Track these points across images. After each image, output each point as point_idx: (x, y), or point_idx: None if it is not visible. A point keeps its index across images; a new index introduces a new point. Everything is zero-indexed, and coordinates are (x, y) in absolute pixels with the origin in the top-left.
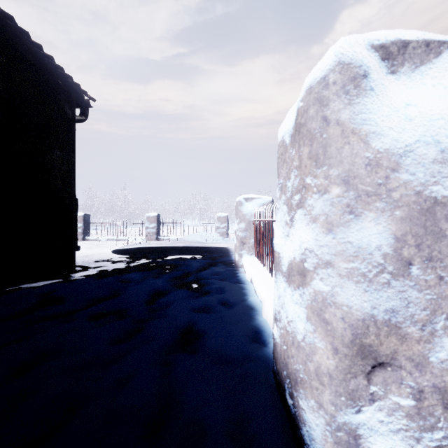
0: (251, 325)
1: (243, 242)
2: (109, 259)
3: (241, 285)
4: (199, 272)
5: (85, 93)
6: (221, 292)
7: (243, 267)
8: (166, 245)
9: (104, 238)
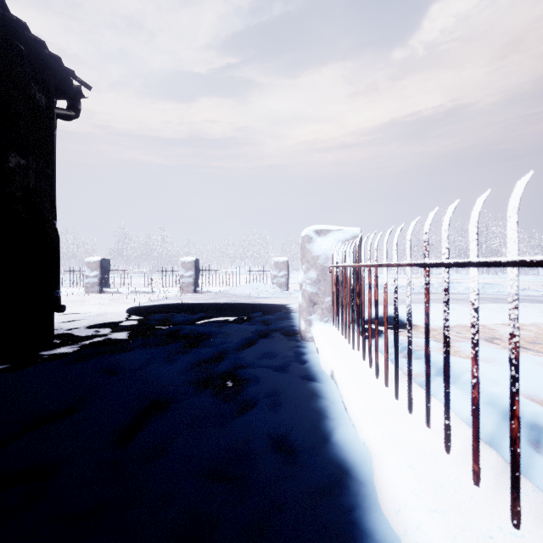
0: None
1: (313, 301)
2: (115, 323)
3: (314, 389)
4: (242, 351)
5: (72, 74)
6: (276, 407)
7: (314, 342)
8: (203, 301)
9: (127, 290)
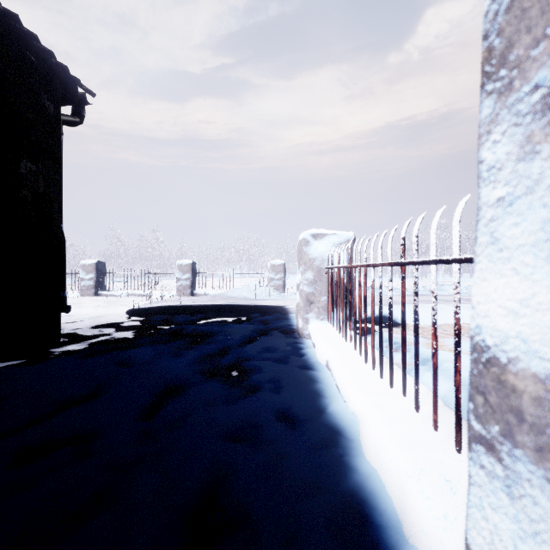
0: (347, 490)
1: (310, 300)
2: (117, 323)
3: (311, 376)
4: (244, 347)
5: (77, 82)
6: (278, 390)
7: (311, 338)
8: (202, 303)
9: (123, 293)
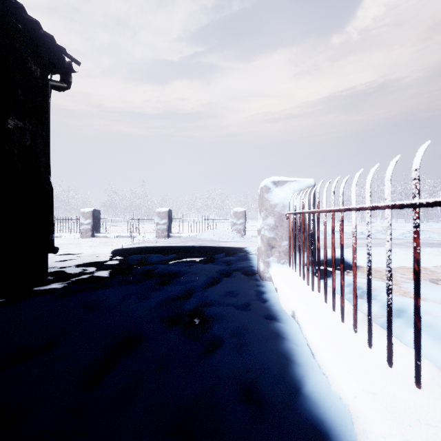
0: None
1: (271, 245)
2: (101, 262)
3: (277, 330)
4: (207, 290)
5: (63, 51)
6: (242, 349)
7: (273, 282)
8: (175, 244)
9: (113, 235)
